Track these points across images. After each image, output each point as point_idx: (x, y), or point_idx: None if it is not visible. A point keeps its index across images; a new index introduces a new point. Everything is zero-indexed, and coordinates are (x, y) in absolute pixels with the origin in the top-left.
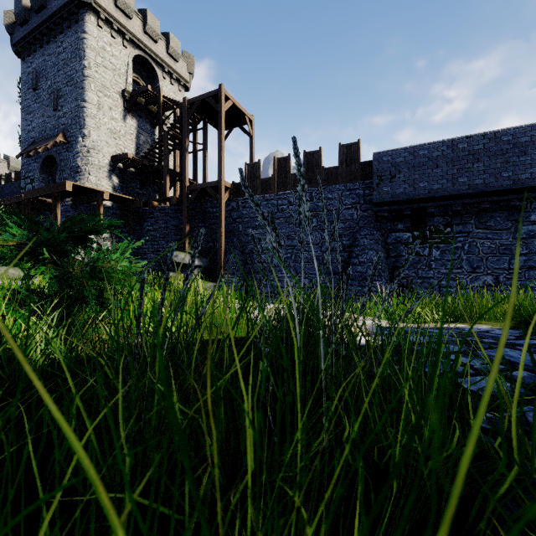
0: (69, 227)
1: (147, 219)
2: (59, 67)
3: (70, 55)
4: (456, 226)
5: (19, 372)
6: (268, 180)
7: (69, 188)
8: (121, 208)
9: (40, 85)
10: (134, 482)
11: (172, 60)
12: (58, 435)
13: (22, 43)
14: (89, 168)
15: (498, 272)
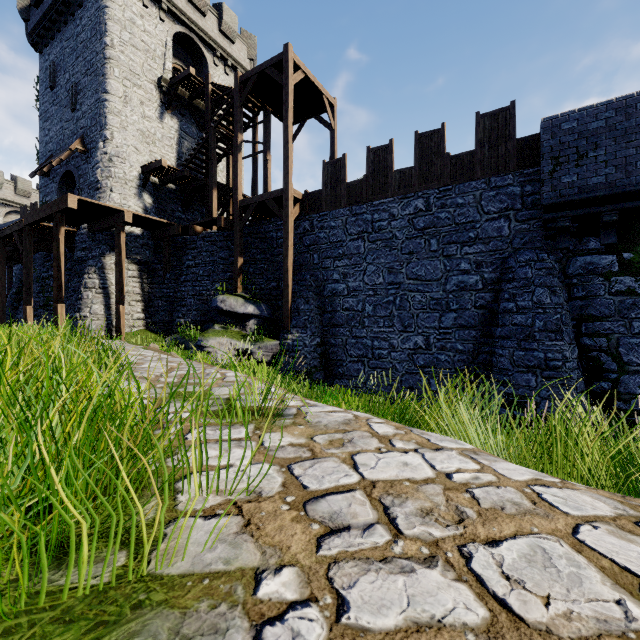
0: None
1: (188, 250)
2: (77, 53)
3: (90, 34)
4: None
5: None
6: (358, 184)
7: (73, 205)
8: (154, 236)
9: (58, 80)
10: None
11: (227, 41)
12: None
13: (37, 29)
14: (111, 183)
15: None
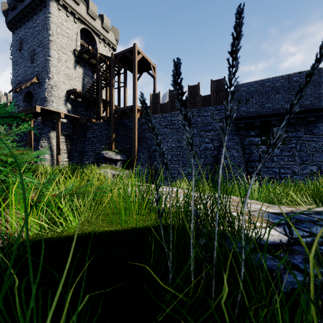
0: None
1: (89, 130)
2: (34, 36)
3: (41, 28)
4: (291, 133)
5: None
6: (165, 104)
7: (38, 110)
8: (72, 123)
9: (23, 47)
10: None
11: (105, 32)
12: None
13: (12, 21)
14: (52, 98)
15: (321, 164)
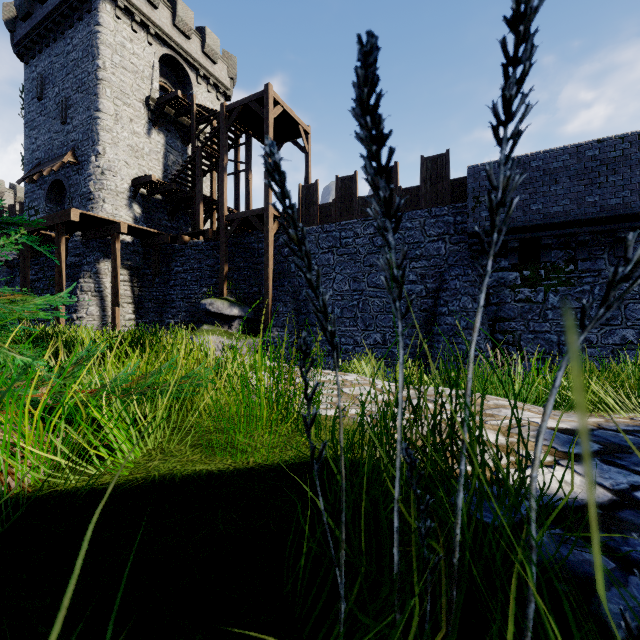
0: None
1: (176, 257)
2: (68, 70)
3: (81, 54)
4: (583, 262)
5: None
6: (328, 206)
7: (76, 218)
8: (143, 244)
9: (46, 93)
10: None
11: (209, 62)
12: None
13: (24, 42)
14: (103, 194)
15: None
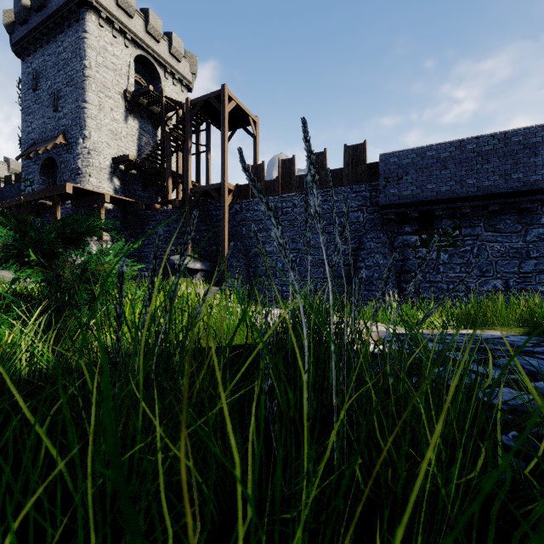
0: (61, 228)
1: (149, 221)
2: (59, 67)
3: (71, 55)
4: (465, 229)
5: (1, 384)
6: (272, 182)
7: (70, 191)
8: (122, 210)
9: (40, 85)
10: (116, 518)
11: (175, 60)
12: (35, 457)
13: (21, 42)
14: (89, 170)
15: (508, 276)
